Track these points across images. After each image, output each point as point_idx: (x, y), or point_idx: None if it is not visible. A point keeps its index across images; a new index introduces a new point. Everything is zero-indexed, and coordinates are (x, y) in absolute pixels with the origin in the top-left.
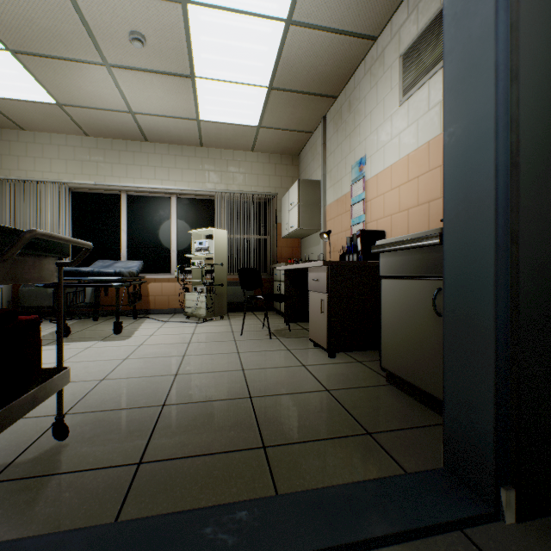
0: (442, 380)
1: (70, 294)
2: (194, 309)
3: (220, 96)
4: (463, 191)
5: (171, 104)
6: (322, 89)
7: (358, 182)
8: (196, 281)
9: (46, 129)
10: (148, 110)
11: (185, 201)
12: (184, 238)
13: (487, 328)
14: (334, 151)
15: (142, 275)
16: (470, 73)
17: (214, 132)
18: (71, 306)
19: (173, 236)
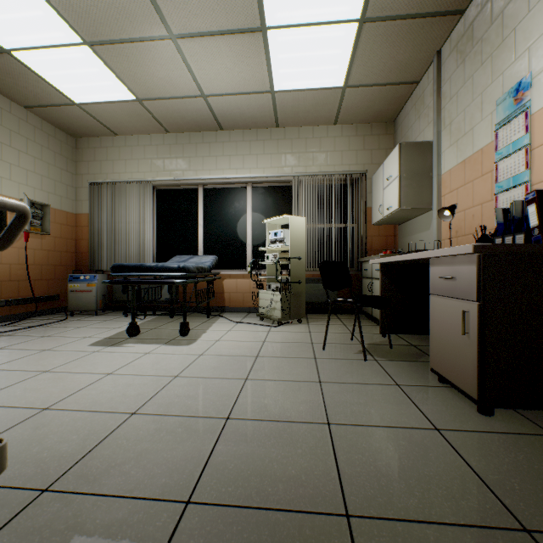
0: None
1: (144, 291)
2: (267, 310)
3: (297, 51)
4: None
5: (242, 76)
6: (441, 1)
7: (512, 121)
8: (270, 277)
9: (134, 131)
10: (219, 89)
11: (260, 189)
12: (259, 231)
13: None
14: (457, 92)
15: (218, 270)
16: None
17: (291, 104)
18: (154, 302)
19: (248, 228)
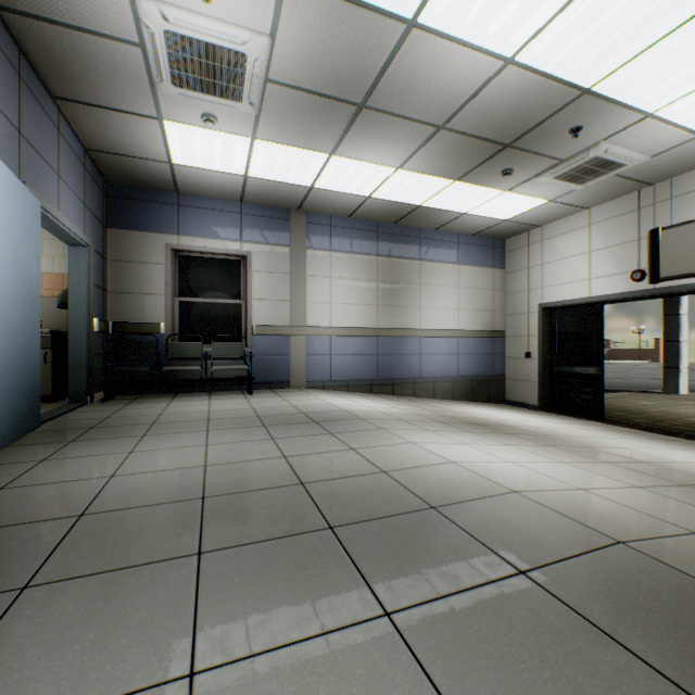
0: (49, 388)
1: None
2: None
3: None
4: (78, 325)
5: None
6: None
7: None
8: None
9: None
10: None
11: None
12: None
13: (86, 360)
14: None
15: None
16: (80, 296)
17: None
18: None
19: None
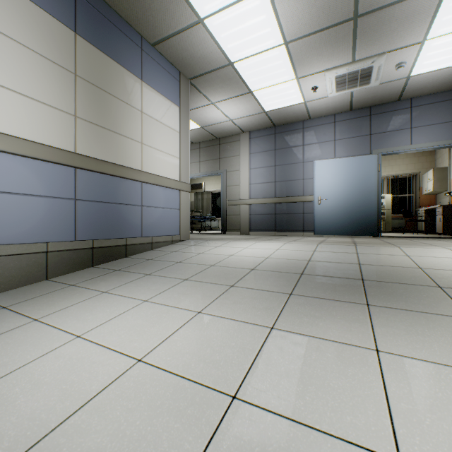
0: None
1: None
2: None
3: None
4: None
5: None
6: None
7: None
8: None
9: None
10: None
11: None
12: None
13: None
14: None
15: None
16: None
17: None
18: None
19: None
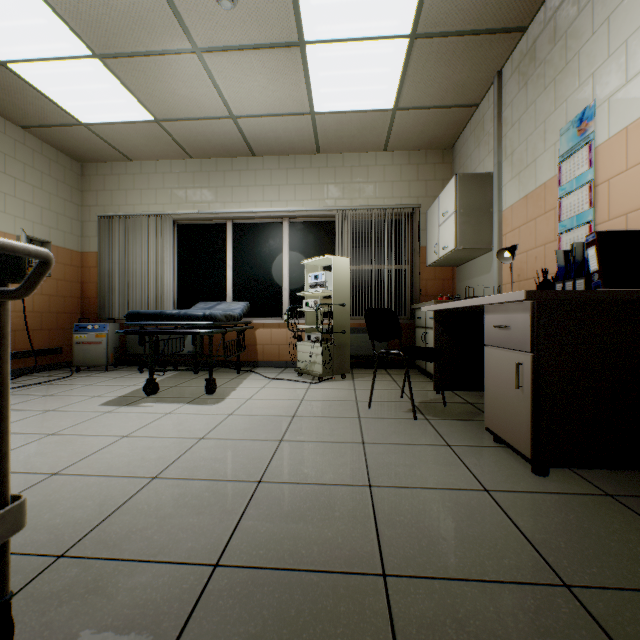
0: None
1: (164, 342)
2: (307, 364)
3: (340, 69)
4: None
5: (277, 95)
6: (500, 17)
7: (576, 153)
8: (309, 326)
9: (151, 156)
10: (251, 110)
11: (299, 225)
12: (298, 273)
13: None
14: (519, 118)
15: (249, 319)
16: None
17: (334, 128)
18: (175, 355)
19: (284, 270)
